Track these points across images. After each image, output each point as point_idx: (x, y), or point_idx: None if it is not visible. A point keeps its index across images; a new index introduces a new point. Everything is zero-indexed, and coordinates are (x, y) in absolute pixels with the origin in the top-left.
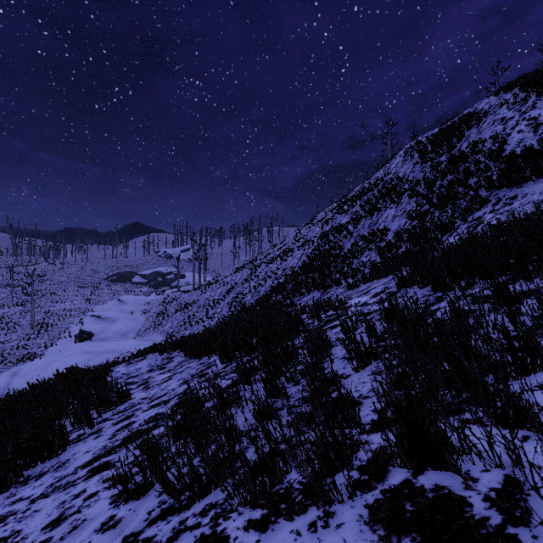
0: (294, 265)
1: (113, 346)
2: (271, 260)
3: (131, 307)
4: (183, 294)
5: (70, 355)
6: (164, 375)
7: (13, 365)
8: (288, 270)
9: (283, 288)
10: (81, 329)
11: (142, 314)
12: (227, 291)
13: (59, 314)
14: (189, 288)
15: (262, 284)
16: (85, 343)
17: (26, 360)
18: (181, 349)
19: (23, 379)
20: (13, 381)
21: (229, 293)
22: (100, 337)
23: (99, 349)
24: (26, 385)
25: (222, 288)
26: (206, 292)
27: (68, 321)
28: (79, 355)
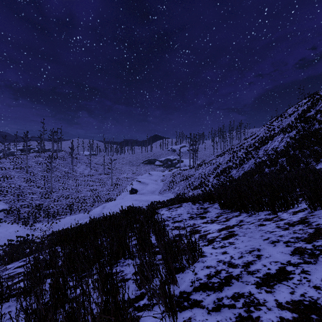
0: (276, 146)
1: (147, 198)
2: (248, 146)
3: (155, 177)
4: (183, 171)
5: (127, 201)
6: (212, 225)
7: (104, 203)
8: (269, 150)
9: (275, 162)
10: (132, 187)
11: (161, 181)
12: (214, 168)
13: (122, 179)
14: (186, 168)
15: (245, 162)
16: (134, 195)
17: (109, 201)
18: (210, 201)
19: (107, 210)
20: (103, 211)
21: (216, 169)
22: (141, 192)
23: (141, 199)
24: (108, 214)
25: (210, 167)
26: (199, 169)
27: (126, 183)
28: (131, 201)
